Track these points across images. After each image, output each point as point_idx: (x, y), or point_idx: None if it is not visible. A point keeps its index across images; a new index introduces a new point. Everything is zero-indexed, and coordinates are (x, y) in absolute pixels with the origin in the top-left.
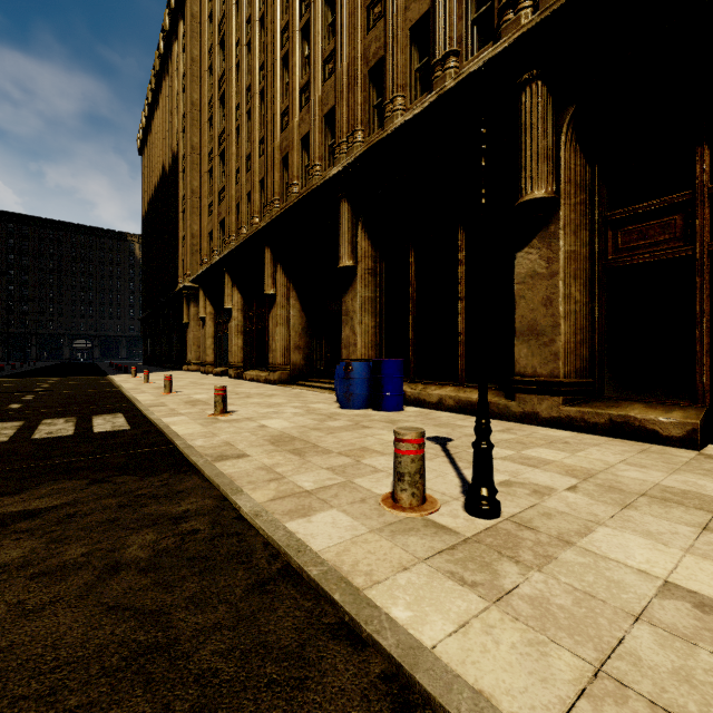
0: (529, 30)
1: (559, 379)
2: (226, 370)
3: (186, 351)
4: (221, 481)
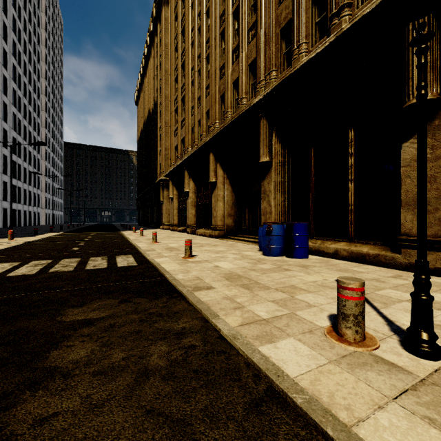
0: None
1: None
2: (185, 229)
3: (161, 217)
4: (201, 307)
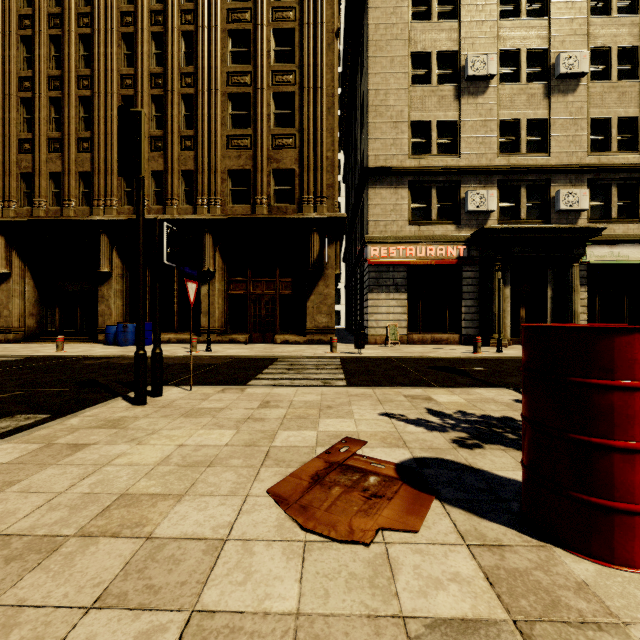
0: (208, 218)
1: (216, 328)
2: None
3: None
4: None
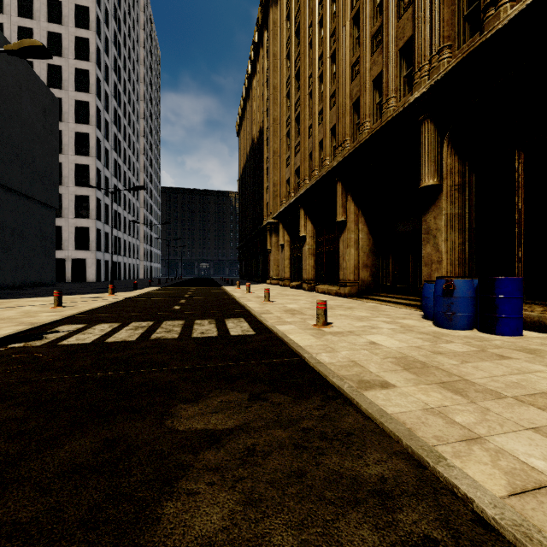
0: None
1: None
2: (300, 284)
3: (268, 269)
4: (395, 428)
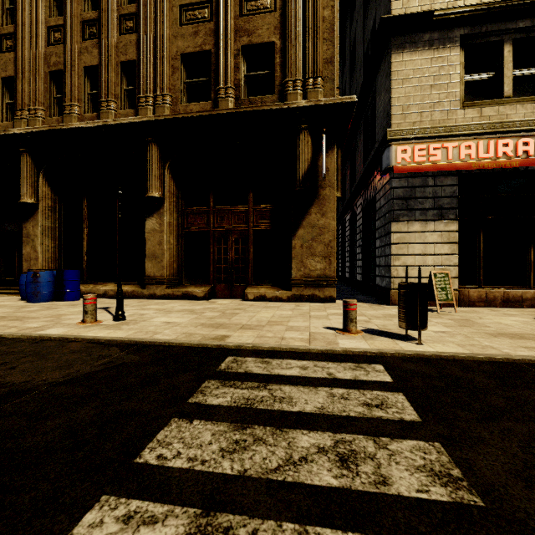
0: (151, 121)
1: (165, 277)
2: None
3: None
4: None
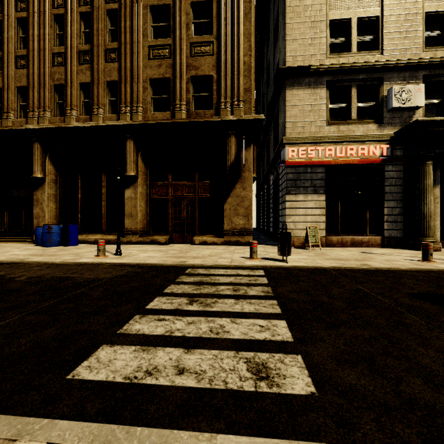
0: (129, 124)
1: (138, 230)
2: None
3: None
4: (38, 261)
